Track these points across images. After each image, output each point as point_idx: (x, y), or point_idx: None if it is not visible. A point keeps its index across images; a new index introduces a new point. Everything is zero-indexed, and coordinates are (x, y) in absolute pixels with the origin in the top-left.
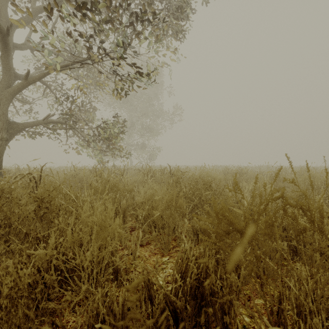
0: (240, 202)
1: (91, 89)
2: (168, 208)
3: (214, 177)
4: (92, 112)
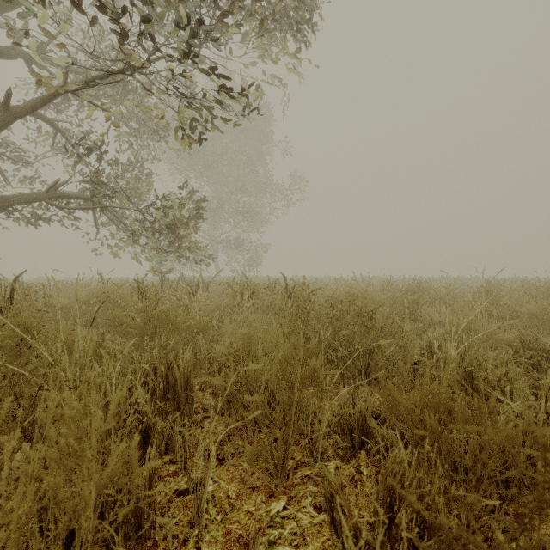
0: (432, 351)
1: (143, 138)
2: (284, 379)
3: (373, 299)
4: (145, 181)
